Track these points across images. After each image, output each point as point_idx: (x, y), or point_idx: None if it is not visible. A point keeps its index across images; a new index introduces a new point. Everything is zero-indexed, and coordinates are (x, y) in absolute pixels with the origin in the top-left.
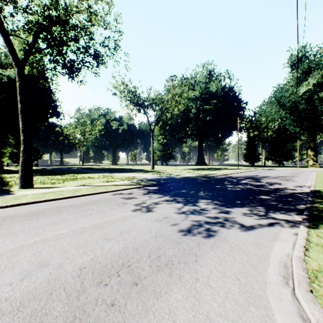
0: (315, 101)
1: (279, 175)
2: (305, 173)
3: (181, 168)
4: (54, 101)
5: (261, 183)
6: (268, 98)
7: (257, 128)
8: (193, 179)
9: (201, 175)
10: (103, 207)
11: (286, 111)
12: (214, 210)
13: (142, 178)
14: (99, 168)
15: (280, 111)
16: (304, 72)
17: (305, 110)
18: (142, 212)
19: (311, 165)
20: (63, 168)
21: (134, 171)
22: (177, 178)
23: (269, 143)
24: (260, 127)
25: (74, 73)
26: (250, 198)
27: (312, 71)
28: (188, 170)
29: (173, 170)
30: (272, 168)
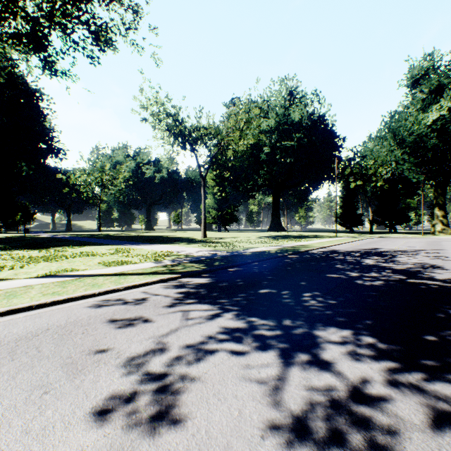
0: (450, 134)
1: (415, 249)
2: (449, 244)
3: (248, 236)
4: (44, 127)
5: (406, 266)
6: (377, 131)
7: (360, 176)
8: (275, 257)
9: (285, 249)
10: (4, 385)
11: (405, 150)
12: (404, 399)
13: (182, 256)
14: (122, 235)
15: (394, 150)
16: (432, 92)
17: (433, 149)
18: (131, 428)
19: (439, 230)
20: (64, 235)
21: (174, 241)
22: (246, 256)
23: (377, 198)
24: (365, 174)
25: (41, 48)
26: (441, 317)
27: (446, 89)
28: (260, 239)
29: (237, 239)
30: (386, 236)
